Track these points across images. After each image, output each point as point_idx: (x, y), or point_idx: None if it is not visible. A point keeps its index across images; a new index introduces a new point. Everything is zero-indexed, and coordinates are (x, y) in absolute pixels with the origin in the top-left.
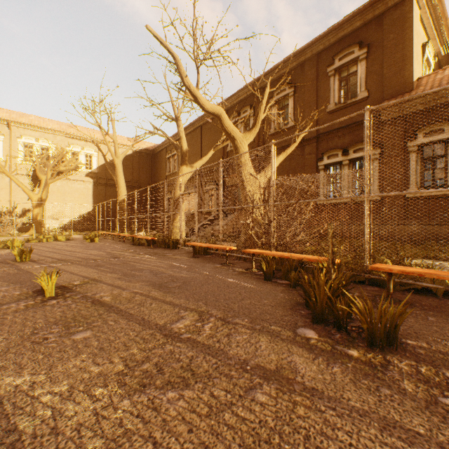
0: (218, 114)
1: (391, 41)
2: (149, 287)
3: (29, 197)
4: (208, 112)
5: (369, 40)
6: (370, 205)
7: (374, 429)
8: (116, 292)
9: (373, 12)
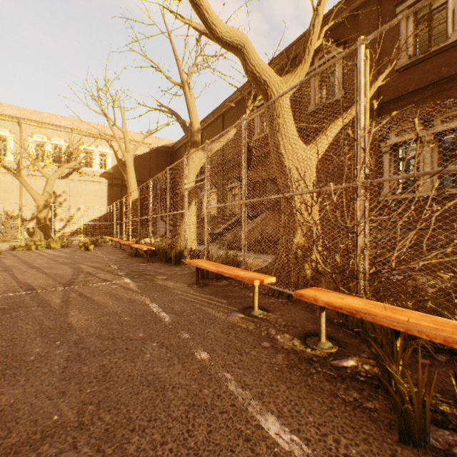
0: (239, 43)
1: None
2: None
3: (35, 199)
4: (223, 41)
5: None
6: None
7: None
8: None
9: None
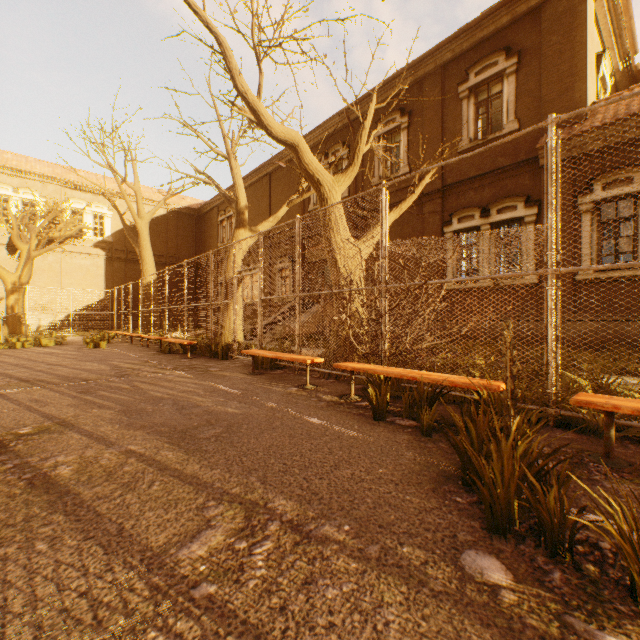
0: (294, 142)
1: (554, 47)
2: (160, 438)
3: None
4: (278, 139)
5: (520, 45)
6: (557, 287)
7: None
8: (92, 454)
9: (527, 2)
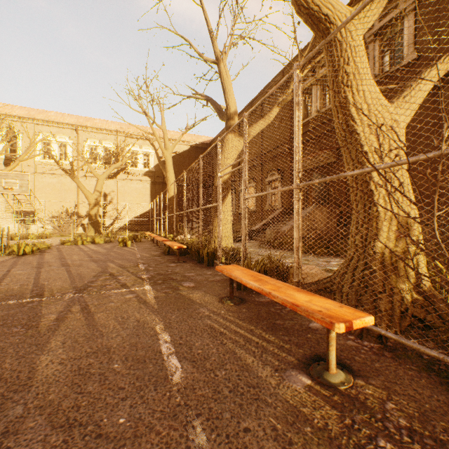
0: None
1: None
2: None
3: (87, 197)
4: None
5: None
6: None
7: None
8: None
9: None
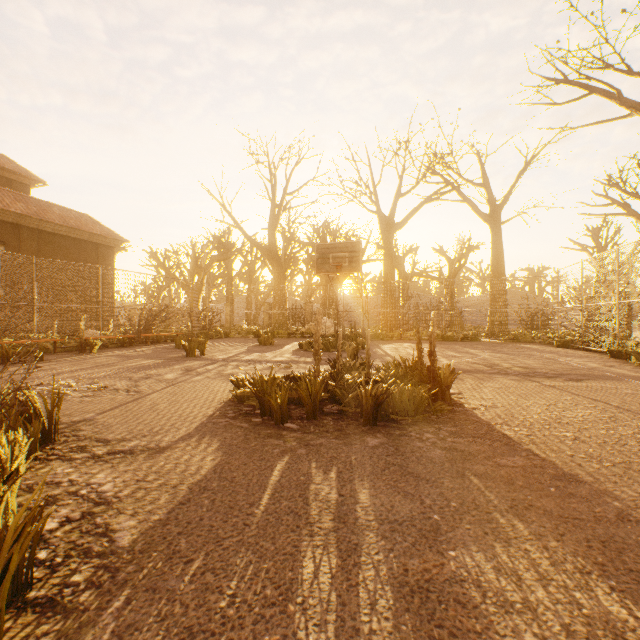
0: None
1: None
2: None
3: None
4: None
5: None
6: None
7: (77, 361)
8: None
9: None
